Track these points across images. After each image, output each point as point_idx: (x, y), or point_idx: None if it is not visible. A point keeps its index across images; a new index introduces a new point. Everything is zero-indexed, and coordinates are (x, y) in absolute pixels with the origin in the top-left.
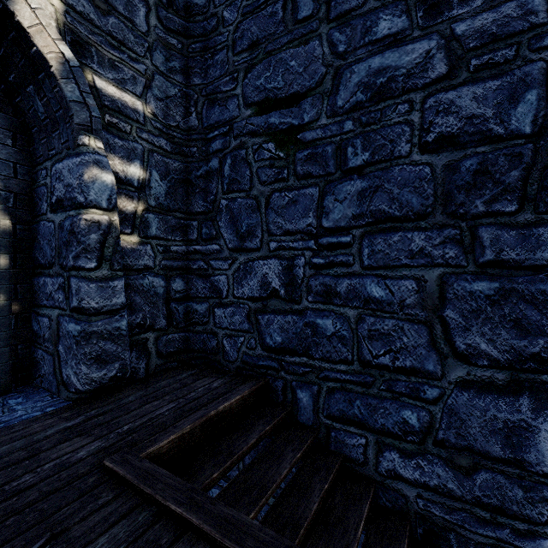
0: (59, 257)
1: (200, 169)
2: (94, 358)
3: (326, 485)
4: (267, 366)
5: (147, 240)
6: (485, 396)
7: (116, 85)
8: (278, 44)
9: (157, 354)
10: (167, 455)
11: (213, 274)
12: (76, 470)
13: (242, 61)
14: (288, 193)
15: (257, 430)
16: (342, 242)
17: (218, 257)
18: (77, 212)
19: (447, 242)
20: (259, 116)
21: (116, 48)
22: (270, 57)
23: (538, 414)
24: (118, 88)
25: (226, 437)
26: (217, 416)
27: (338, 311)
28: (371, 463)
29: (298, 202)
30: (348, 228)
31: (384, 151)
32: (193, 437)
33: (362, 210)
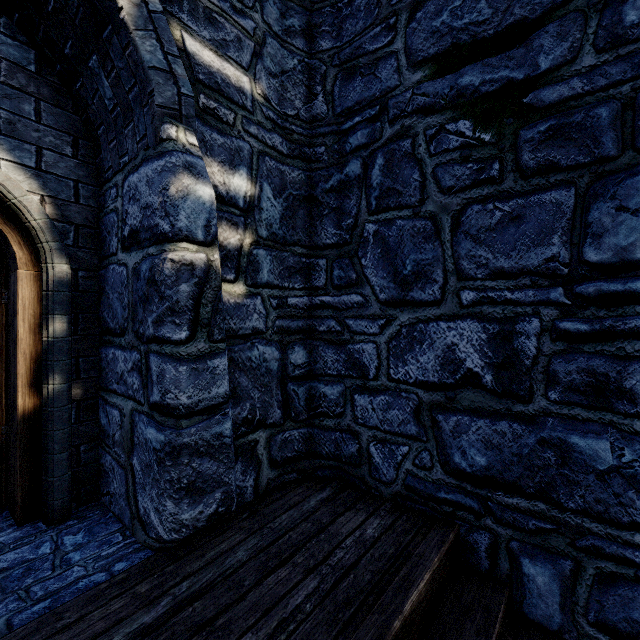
0: (133, 320)
1: (330, 178)
2: (185, 488)
3: None
4: (455, 502)
5: (256, 289)
6: None
7: (215, 49)
8: None
9: (270, 462)
10: None
11: (352, 340)
12: None
13: None
14: (502, 204)
15: None
16: (639, 291)
17: (361, 314)
18: (159, 249)
19: None
20: (437, 78)
21: None
22: None
23: None
24: (217, 54)
25: None
26: (403, 627)
27: (627, 426)
28: None
29: (524, 218)
30: None
31: None
32: None
33: None
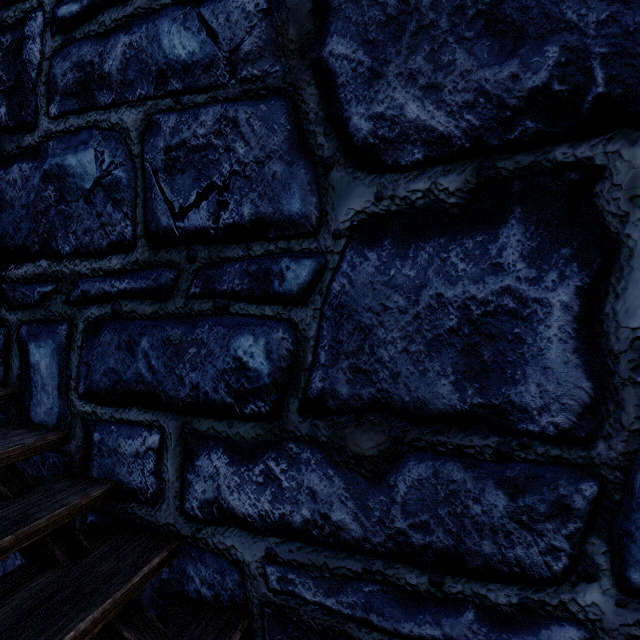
0: None
1: None
2: None
3: None
4: None
5: None
6: (416, 250)
7: None
8: None
9: None
10: None
11: None
12: None
13: None
14: None
15: None
16: None
17: None
18: None
19: None
20: None
21: None
22: None
23: (545, 265)
24: None
25: None
26: None
27: (107, 121)
28: (170, 493)
29: None
30: None
31: None
32: None
33: None
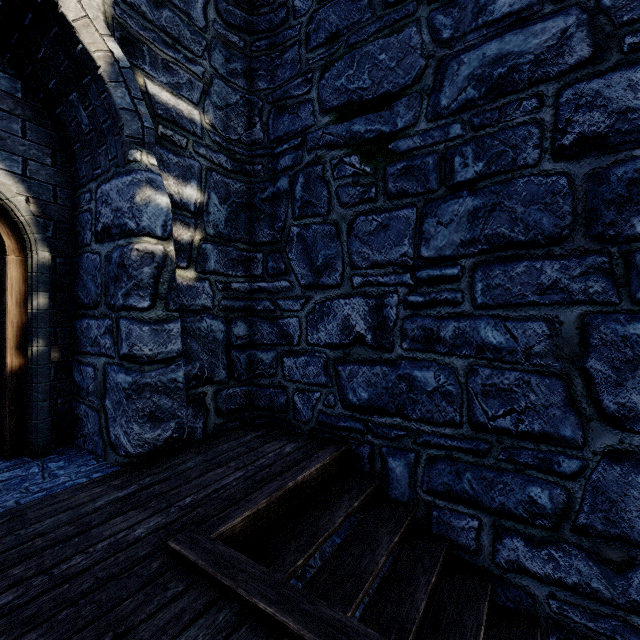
0: (106, 295)
1: (266, 190)
2: (147, 415)
3: (433, 577)
4: (349, 427)
5: (205, 275)
6: None
7: (171, 90)
8: (364, 34)
9: (217, 411)
10: (241, 535)
11: (282, 316)
12: (135, 552)
13: (318, 58)
14: (377, 217)
15: (343, 506)
16: (448, 275)
17: (288, 296)
18: (128, 241)
19: (591, 273)
20: (339, 123)
21: (171, 46)
22: (353, 51)
23: None
24: (173, 94)
25: (306, 515)
26: (296, 488)
27: (442, 361)
28: (485, 552)
29: (389, 227)
30: (456, 257)
31: (504, 159)
32: (270, 513)
33: (474, 234)
